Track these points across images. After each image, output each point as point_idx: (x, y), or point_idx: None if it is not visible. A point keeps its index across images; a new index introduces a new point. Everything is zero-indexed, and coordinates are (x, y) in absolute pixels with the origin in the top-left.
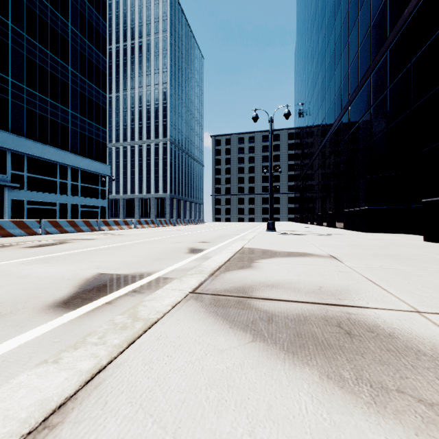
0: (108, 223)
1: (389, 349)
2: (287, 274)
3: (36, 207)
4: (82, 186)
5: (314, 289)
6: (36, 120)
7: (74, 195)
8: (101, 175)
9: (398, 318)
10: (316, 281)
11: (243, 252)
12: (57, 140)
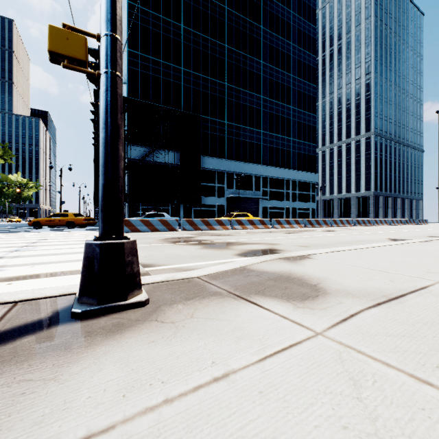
0: (335, 221)
1: None
2: None
3: (273, 211)
4: (299, 193)
5: None
6: (273, 152)
7: (293, 201)
8: (311, 183)
9: None
10: None
11: None
12: (284, 163)
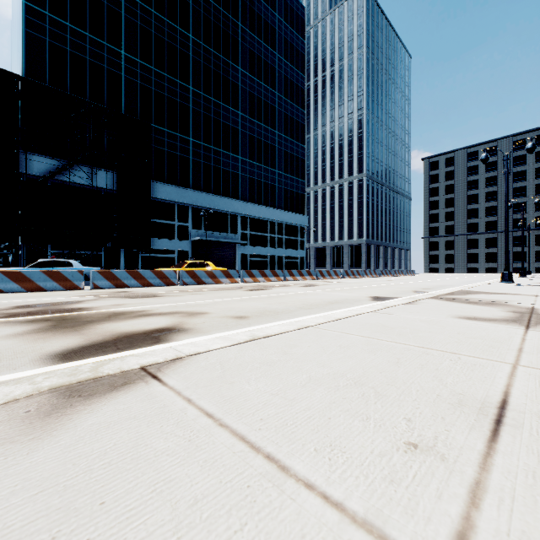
0: (322, 273)
1: (500, 305)
2: (484, 297)
3: (255, 259)
4: (285, 238)
5: (492, 300)
6: (255, 186)
7: (279, 248)
8: (300, 227)
9: (519, 304)
10: (498, 299)
11: (460, 291)
12: (268, 200)
